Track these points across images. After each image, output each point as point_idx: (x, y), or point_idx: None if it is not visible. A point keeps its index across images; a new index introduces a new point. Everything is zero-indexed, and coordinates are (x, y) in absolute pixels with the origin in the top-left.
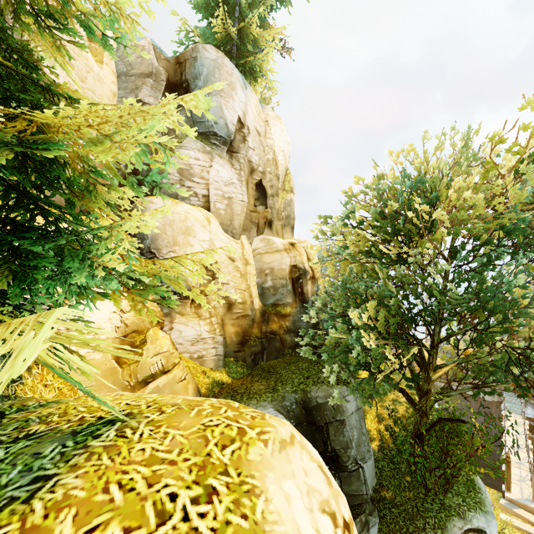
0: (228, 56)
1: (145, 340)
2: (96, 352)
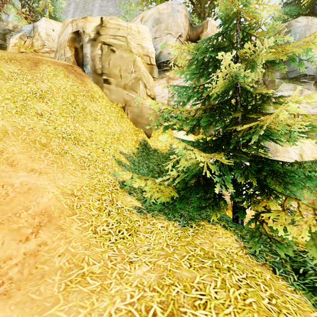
0: (312, 15)
1: (269, 208)
2: (247, 210)
